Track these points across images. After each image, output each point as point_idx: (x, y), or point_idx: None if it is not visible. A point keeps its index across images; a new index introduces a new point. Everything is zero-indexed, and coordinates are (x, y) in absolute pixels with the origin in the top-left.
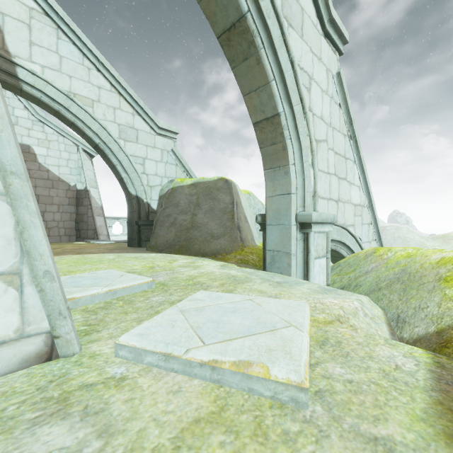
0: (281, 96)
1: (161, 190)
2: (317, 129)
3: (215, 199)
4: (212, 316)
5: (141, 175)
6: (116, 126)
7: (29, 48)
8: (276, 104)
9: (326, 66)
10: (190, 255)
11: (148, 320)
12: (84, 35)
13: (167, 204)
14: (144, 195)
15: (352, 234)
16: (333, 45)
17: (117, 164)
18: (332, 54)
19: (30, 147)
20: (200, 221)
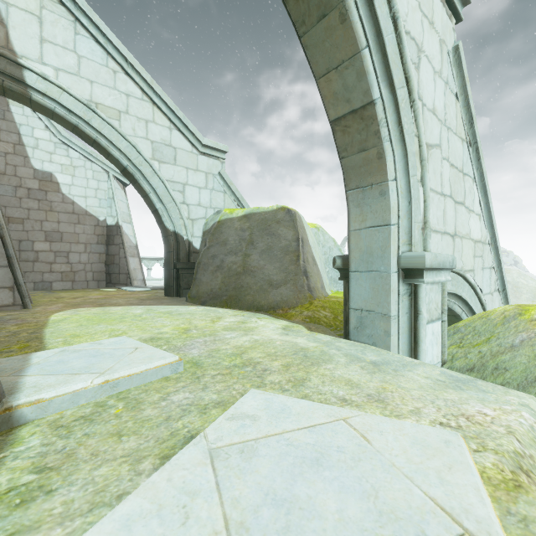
0: (377, 73)
1: (205, 224)
2: (428, 128)
3: (274, 234)
4: (273, 476)
5: (180, 206)
6: (149, 143)
7: (39, 46)
8: (369, 86)
9: (439, 35)
10: (241, 309)
11: (138, 489)
12: (108, 29)
13: (212, 242)
14: (184, 231)
15: (470, 283)
16: (449, 6)
17: (150, 192)
18: (447, 19)
19: (53, 175)
20: (254, 263)
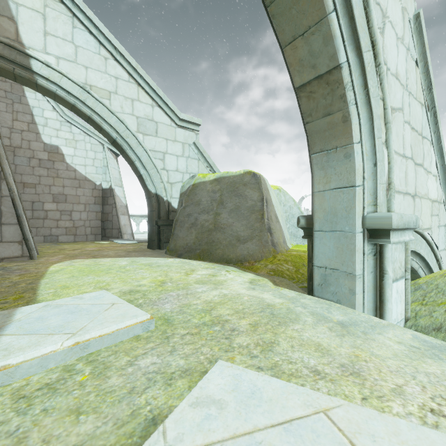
0: (344, 37)
1: (181, 186)
2: (391, 92)
3: (241, 196)
4: None
5: (160, 172)
6: (134, 119)
7: (43, 39)
8: (336, 50)
9: (401, 3)
10: (212, 261)
11: None
12: (100, 22)
13: (187, 203)
14: (164, 193)
15: (427, 241)
16: None
17: (135, 160)
18: None
19: (59, 148)
20: (224, 221)
